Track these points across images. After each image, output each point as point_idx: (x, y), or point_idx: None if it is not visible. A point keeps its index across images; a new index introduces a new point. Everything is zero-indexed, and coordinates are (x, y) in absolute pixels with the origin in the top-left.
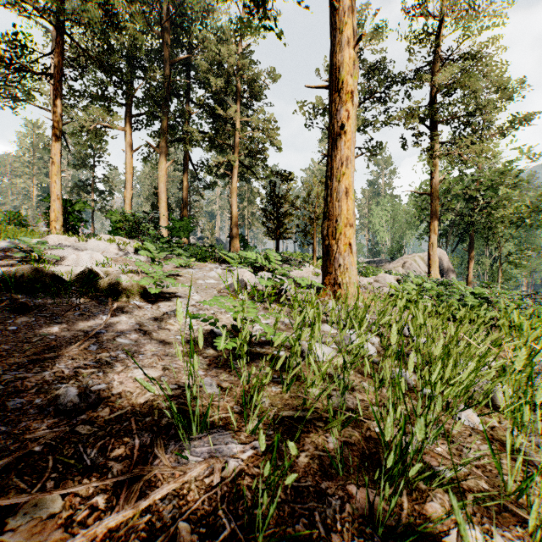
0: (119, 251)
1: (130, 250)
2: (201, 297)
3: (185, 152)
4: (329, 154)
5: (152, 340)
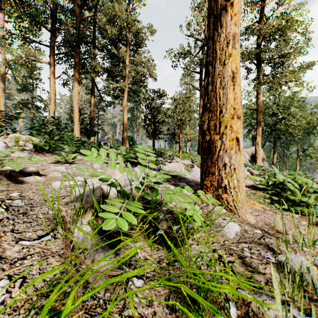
0: (3, 146)
1: (30, 146)
2: None
3: (92, 81)
4: (209, 36)
5: None
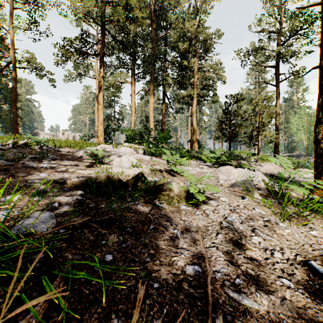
0: (137, 153)
1: (140, 152)
2: (228, 199)
3: (163, 92)
4: None
5: (267, 293)
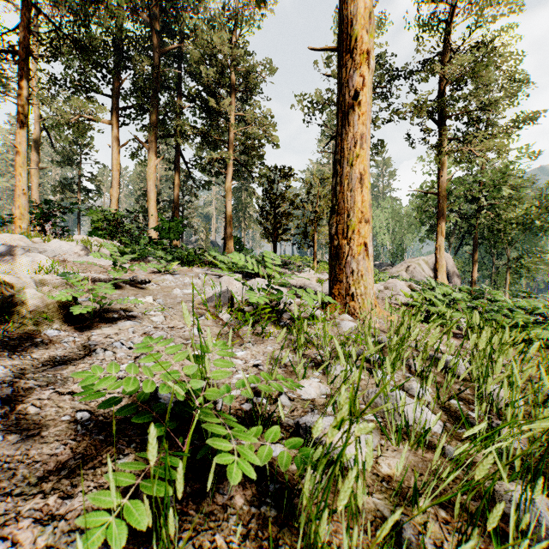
0: (86, 253)
1: (106, 252)
2: (164, 318)
3: (176, 149)
4: (338, 132)
5: (13, 432)
